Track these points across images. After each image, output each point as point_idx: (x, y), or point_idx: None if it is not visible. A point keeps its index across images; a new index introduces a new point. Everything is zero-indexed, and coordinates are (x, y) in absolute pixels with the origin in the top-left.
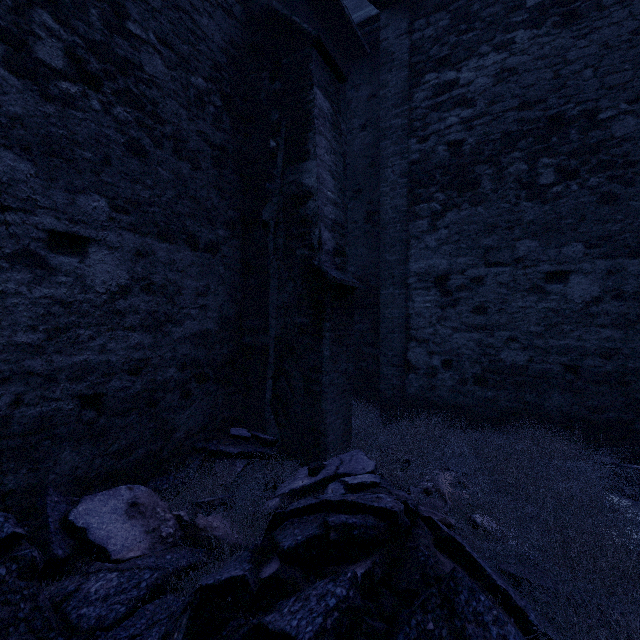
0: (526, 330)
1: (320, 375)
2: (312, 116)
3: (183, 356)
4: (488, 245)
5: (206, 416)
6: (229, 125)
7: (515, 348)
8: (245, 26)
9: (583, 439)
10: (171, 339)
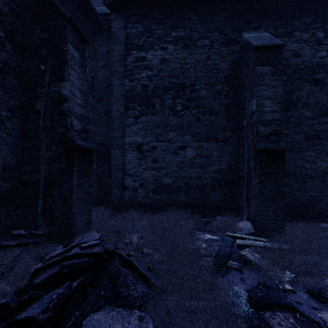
0: (172, 169)
1: (71, 195)
2: (67, 58)
3: None
4: (158, 133)
5: None
6: (11, 49)
7: (168, 177)
8: None
9: (190, 211)
10: None
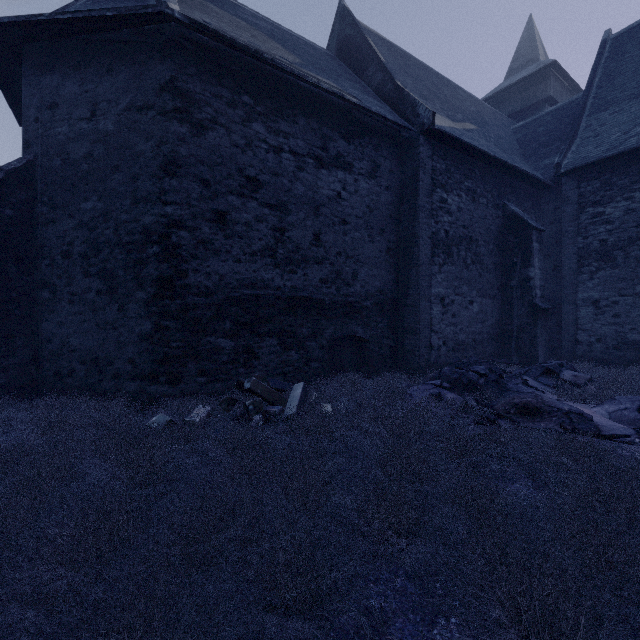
0: (639, 325)
1: (536, 339)
2: (532, 253)
3: (488, 331)
4: (620, 287)
5: (492, 351)
6: (497, 255)
7: (634, 333)
8: (502, 217)
9: None
10: (485, 326)
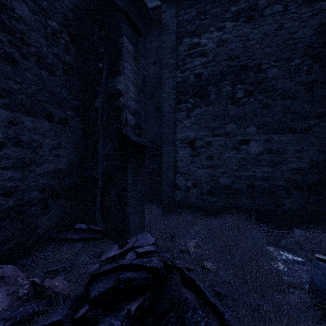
0: (231, 168)
1: (126, 193)
2: (122, 52)
3: (43, 184)
4: (214, 126)
5: (59, 218)
6: (74, 52)
7: (226, 176)
8: None
9: (255, 219)
10: (34, 174)
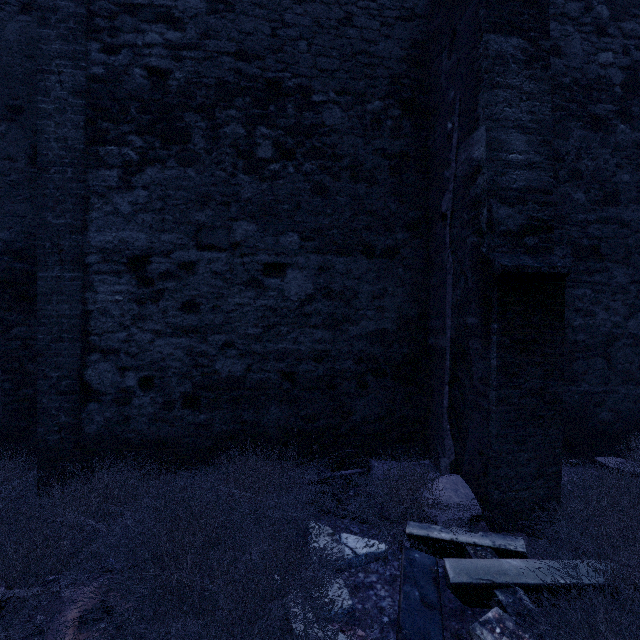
0: (244, 332)
1: None
2: None
3: None
4: (201, 221)
5: None
6: None
7: (232, 355)
8: None
9: (299, 454)
10: None
